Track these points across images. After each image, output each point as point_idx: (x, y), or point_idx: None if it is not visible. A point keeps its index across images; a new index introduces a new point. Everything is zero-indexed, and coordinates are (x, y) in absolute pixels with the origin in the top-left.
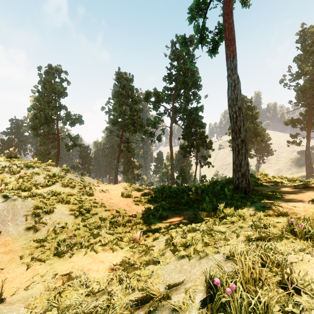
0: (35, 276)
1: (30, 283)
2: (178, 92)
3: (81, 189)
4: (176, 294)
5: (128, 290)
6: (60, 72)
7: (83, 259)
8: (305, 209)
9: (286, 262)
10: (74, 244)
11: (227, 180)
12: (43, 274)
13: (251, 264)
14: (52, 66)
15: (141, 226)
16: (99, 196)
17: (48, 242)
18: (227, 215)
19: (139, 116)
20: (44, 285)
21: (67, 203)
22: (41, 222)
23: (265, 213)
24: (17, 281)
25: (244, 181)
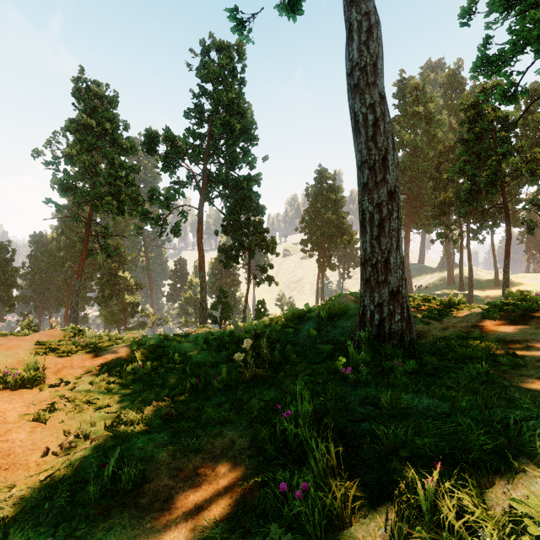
0: None
1: None
2: (215, 143)
3: None
4: None
5: None
6: None
7: None
8: None
9: None
10: None
11: (332, 311)
12: None
13: None
14: None
15: None
16: None
17: None
18: None
19: (131, 180)
20: None
21: None
22: None
23: None
24: None
25: (398, 314)
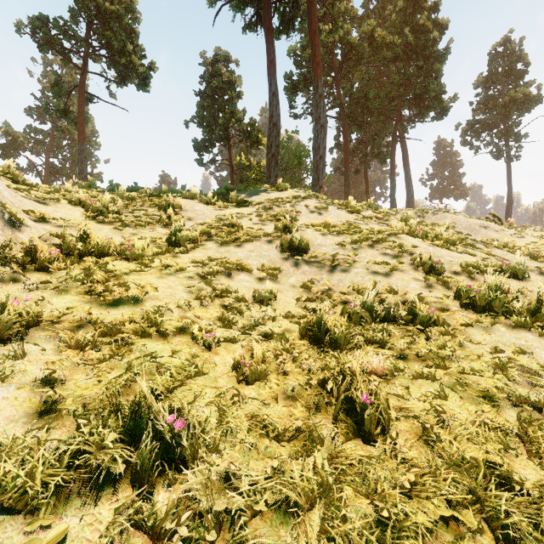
0: None
1: None
2: (58, 142)
3: None
4: None
5: None
6: None
7: None
8: None
9: None
10: None
11: None
12: None
13: None
14: None
15: None
16: None
17: None
18: None
19: None
20: None
21: None
22: None
23: None
24: None
25: None
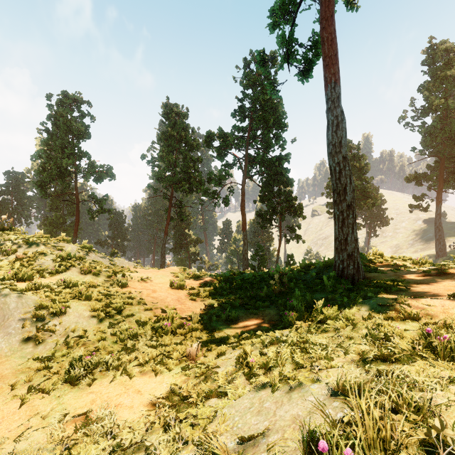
0: (32, 418)
1: (24, 430)
2: (254, 134)
3: (110, 276)
4: (254, 454)
5: (177, 443)
6: (80, 103)
7: (110, 388)
8: (445, 309)
9: (432, 406)
10: (97, 363)
11: (326, 263)
12: (46, 413)
13: (378, 415)
14: (68, 94)
15: (198, 334)
16: (137, 287)
17: (57, 360)
18: (329, 318)
19: (196, 168)
20: (46, 433)
21: (87, 299)
22: (46, 329)
23: (384, 315)
24: (4, 426)
25: (351, 266)
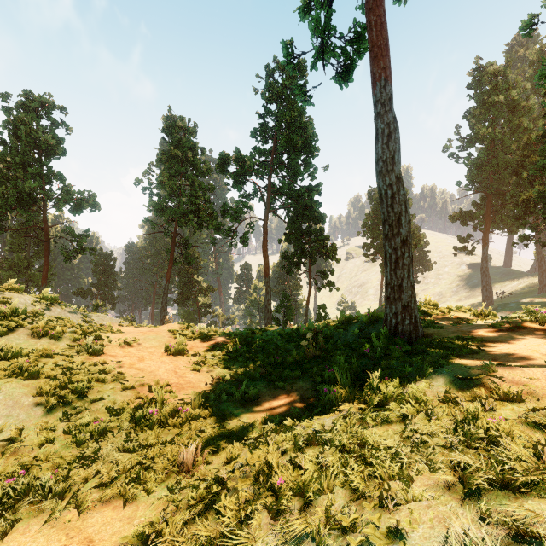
0: None
1: None
2: (279, 158)
3: (77, 340)
4: None
5: None
6: (50, 108)
7: (40, 537)
8: None
9: None
10: (25, 490)
11: (372, 317)
12: None
13: None
14: (34, 96)
15: (200, 424)
16: (117, 355)
17: None
18: (390, 399)
19: (207, 198)
20: None
21: (32, 376)
22: None
23: (468, 393)
24: None
25: (408, 320)
